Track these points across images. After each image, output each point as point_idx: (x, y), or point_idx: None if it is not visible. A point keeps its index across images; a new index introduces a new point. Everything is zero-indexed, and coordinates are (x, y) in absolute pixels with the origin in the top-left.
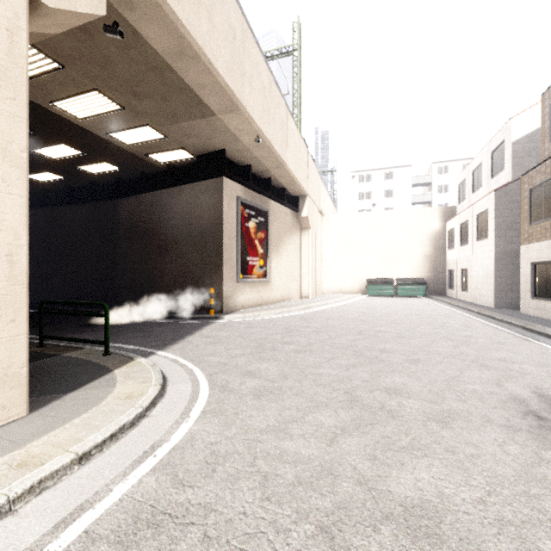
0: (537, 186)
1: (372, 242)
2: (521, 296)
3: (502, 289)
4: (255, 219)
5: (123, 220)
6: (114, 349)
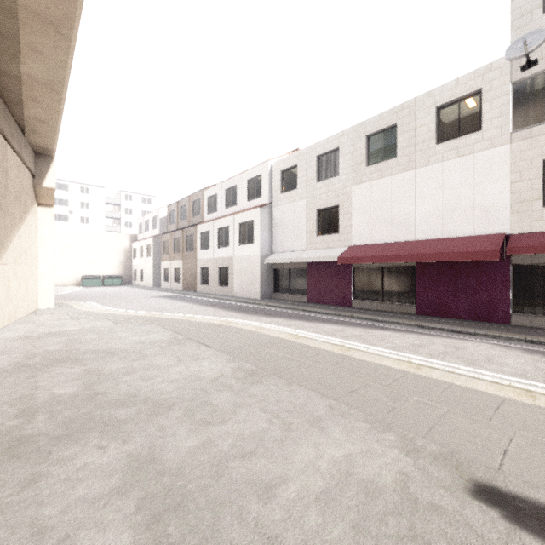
0: (165, 241)
1: (85, 250)
2: (161, 281)
3: (156, 279)
4: None
5: None
6: None
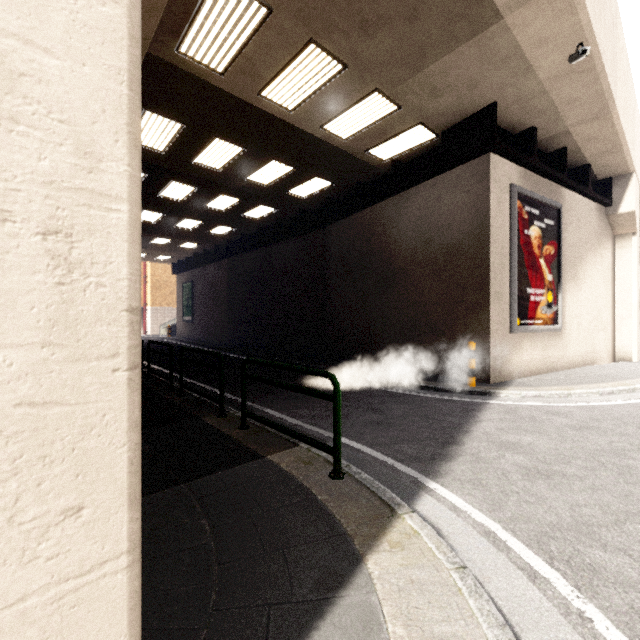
0: None
1: None
2: None
3: None
4: (539, 221)
5: (334, 251)
6: (342, 454)
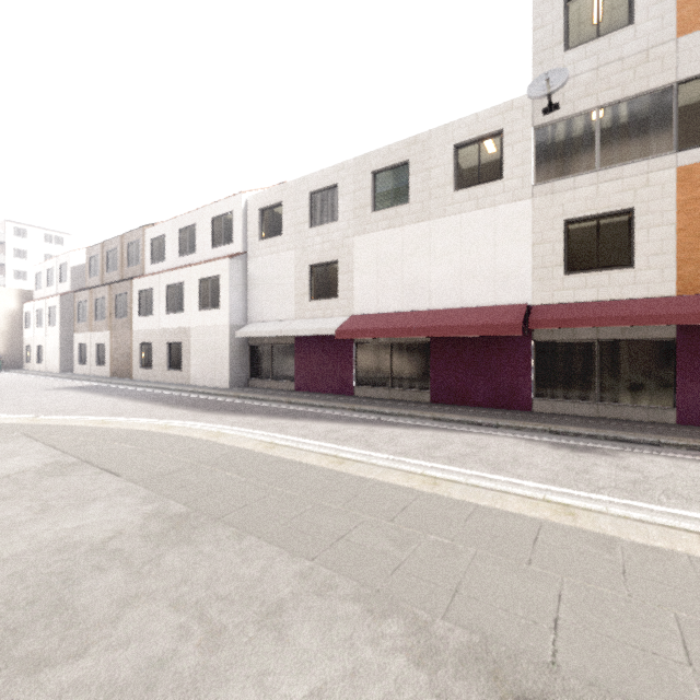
0: (81, 302)
1: None
2: (74, 364)
3: (65, 360)
4: None
5: None
6: None
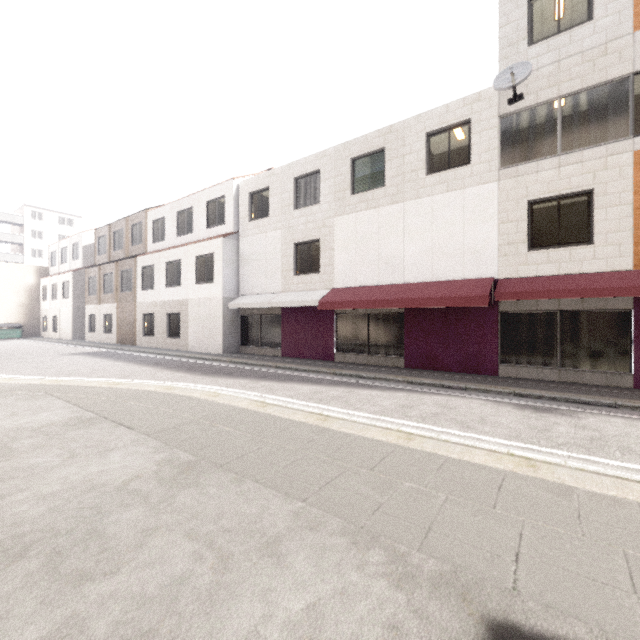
0: (91, 277)
1: None
2: (85, 332)
3: (77, 329)
4: None
5: None
6: None
